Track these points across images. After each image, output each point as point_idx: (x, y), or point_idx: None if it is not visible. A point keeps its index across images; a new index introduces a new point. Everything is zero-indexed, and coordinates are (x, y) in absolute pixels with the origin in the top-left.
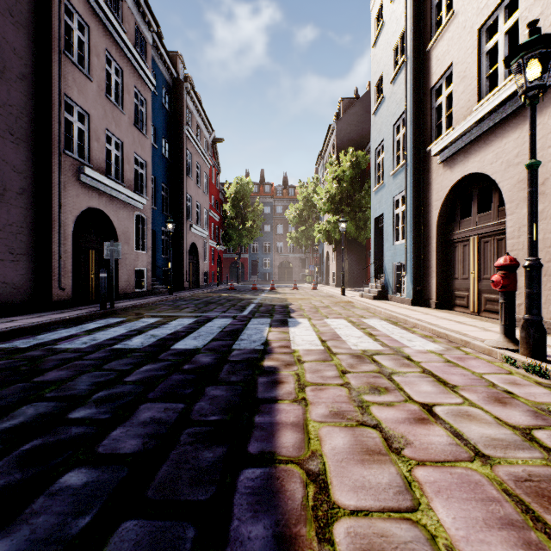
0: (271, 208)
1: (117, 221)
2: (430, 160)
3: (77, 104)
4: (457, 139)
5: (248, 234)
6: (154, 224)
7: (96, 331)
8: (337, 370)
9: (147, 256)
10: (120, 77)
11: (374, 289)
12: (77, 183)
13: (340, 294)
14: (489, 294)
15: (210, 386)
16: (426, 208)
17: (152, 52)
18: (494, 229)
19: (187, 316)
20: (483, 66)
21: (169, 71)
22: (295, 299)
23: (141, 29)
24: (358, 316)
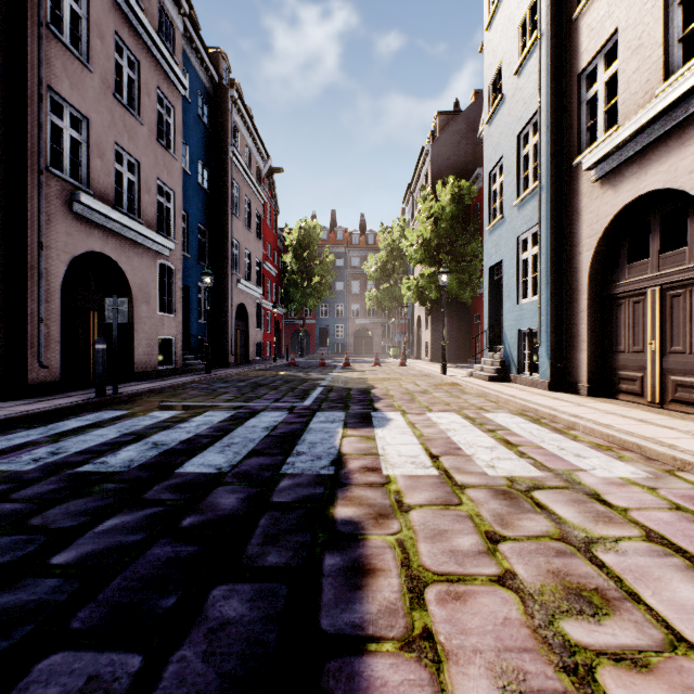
0: (345, 260)
1: (131, 272)
2: (579, 179)
3: (70, 103)
4: (628, 140)
5: (315, 293)
6: (187, 277)
7: (71, 434)
8: (477, 532)
9: (176, 320)
10: (137, 72)
11: (490, 366)
12: (70, 216)
13: (440, 373)
14: (682, 376)
15: (219, 585)
16: (571, 249)
17: (185, 44)
18: (692, 275)
19: (221, 407)
20: (673, 25)
21: (208, 74)
22: (379, 379)
23: (167, 10)
24: (475, 407)
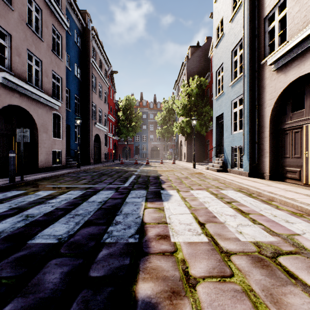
0: (147, 115)
1: (37, 116)
2: (264, 70)
3: None
4: (294, 47)
5: (133, 130)
6: (69, 121)
7: None
8: None
9: (62, 141)
10: (40, 14)
11: (217, 164)
12: None
13: (192, 167)
14: None
15: None
16: (260, 106)
17: (67, 6)
18: None
19: (79, 188)
20: None
21: (80, 22)
22: (163, 171)
23: None
24: (215, 187)
